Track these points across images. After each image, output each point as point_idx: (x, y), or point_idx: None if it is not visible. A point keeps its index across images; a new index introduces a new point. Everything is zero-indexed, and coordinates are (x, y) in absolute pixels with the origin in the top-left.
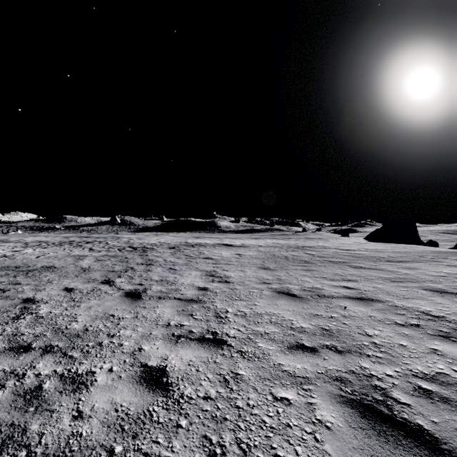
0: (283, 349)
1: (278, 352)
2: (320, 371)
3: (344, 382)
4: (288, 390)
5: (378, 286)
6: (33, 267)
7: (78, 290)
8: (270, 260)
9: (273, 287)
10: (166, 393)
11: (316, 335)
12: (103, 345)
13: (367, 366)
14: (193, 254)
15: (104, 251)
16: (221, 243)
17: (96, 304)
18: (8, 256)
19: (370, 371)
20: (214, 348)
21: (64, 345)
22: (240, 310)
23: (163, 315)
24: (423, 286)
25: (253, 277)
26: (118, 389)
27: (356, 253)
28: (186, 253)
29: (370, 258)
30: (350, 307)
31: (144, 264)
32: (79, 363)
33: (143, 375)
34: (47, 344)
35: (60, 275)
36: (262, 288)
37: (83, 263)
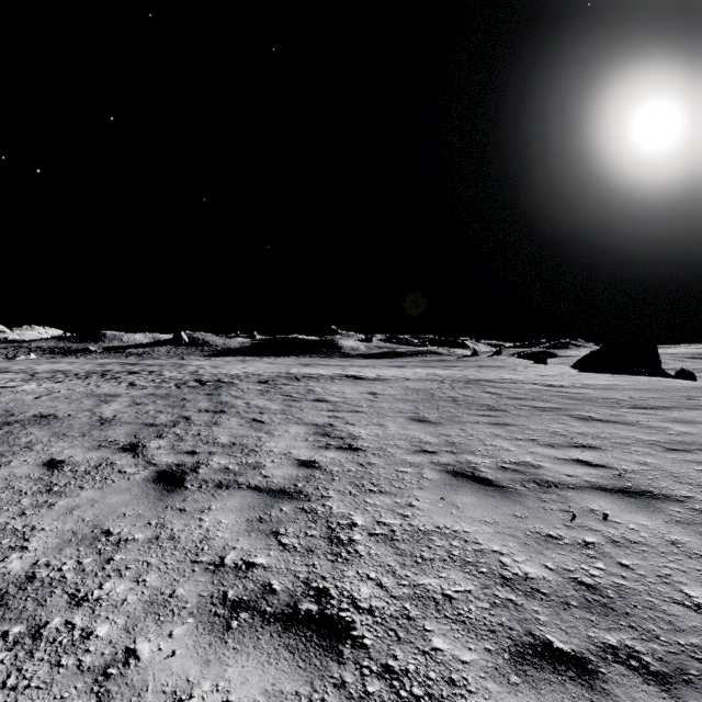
0: (502, 664)
1: (489, 676)
2: None
3: None
4: None
5: (648, 461)
6: (17, 416)
7: (70, 465)
8: (427, 404)
9: (442, 461)
10: None
11: (571, 606)
12: (43, 638)
13: None
14: (296, 393)
15: (151, 388)
16: (343, 374)
17: (87, 501)
18: None
19: None
20: (319, 653)
21: None
22: (382, 520)
23: (216, 533)
24: None
25: (402, 438)
26: None
27: (572, 391)
28: (284, 392)
29: (600, 400)
30: (616, 514)
31: (210, 411)
32: None
33: None
34: None
35: (54, 434)
36: (420, 464)
37: (106, 410)
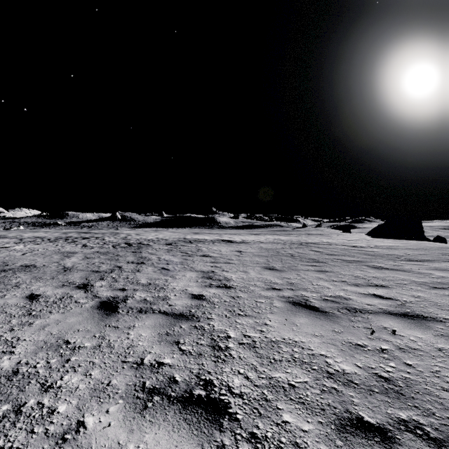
0: (330, 432)
1: (322, 441)
2: None
3: None
4: None
5: (419, 295)
6: (10, 266)
7: (44, 297)
8: (274, 258)
9: (285, 295)
10: None
11: (375, 392)
12: (22, 413)
13: None
14: (190, 251)
15: (97, 248)
16: (220, 239)
17: (54, 321)
18: None
19: None
20: (207, 424)
21: None
22: (247, 334)
23: (138, 342)
24: None
25: (258, 280)
26: None
27: (367, 250)
28: (182, 250)
29: (386, 256)
30: (401, 330)
31: (135, 263)
32: None
33: None
34: None
35: (34, 277)
36: (271, 297)
37: (68, 262)
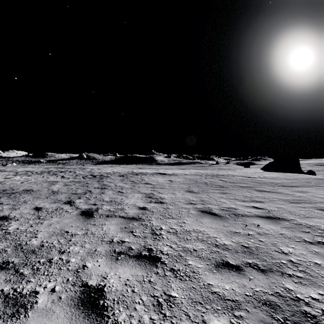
0: (211, 267)
1: (206, 270)
2: (248, 293)
3: (273, 307)
4: (220, 318)
5: (281, 207)
6: (16, 190)
7: (45, 209)
8: (194, 185)
9: (198, 207)
10: (100, 320)
11: (238, 252)
12: (53, 262)
13: (291, 288)
14: (136, 180)
15: (72, 178)
16: (157, 172)
17: (56, 221)
18: (1, 182)
19: (295, 294)
20: (149, 265)
21: (19, 262)
22: (172, 227)
23: (109, 232)
24: (317, 207)
25: (182, 198)
26: (55, 314)
27: (258, 179)
28: (131, 180)
29: (269, 183)
30: (263, 225)
31: (100, 188)
32: (27, 281)
33: (82, 297)
34: (4, 260)
35: (34, 197)
36: (189, 208)
37: (54, 187)
